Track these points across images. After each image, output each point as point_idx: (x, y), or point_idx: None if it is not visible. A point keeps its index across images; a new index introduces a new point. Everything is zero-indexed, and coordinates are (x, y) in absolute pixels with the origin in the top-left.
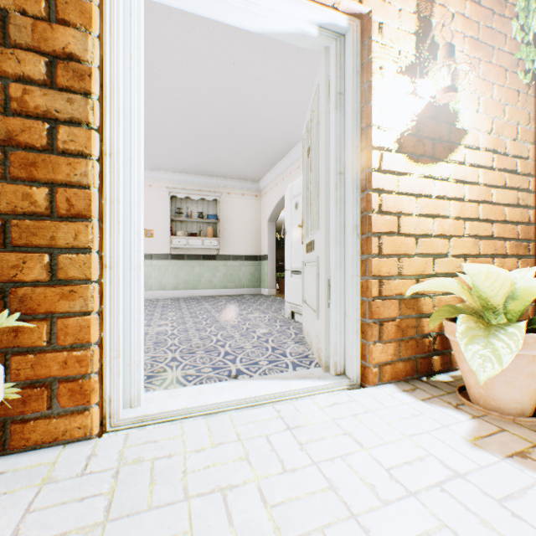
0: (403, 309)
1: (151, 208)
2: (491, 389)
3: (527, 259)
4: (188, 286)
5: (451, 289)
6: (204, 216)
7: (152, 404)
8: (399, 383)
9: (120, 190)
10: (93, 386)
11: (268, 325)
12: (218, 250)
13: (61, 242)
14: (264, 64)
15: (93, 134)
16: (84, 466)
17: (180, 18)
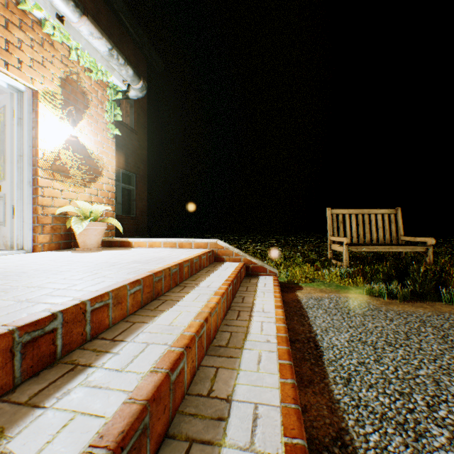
0: (56, 221)
1: None
2: (86, 242)
3: (114, 206)
4: None
5: (74, 210)
6: None
7: None
8: (53, 251)
9: None
10: None
11: None
12: None
13: None
14: None
15: None
16: None
17: None
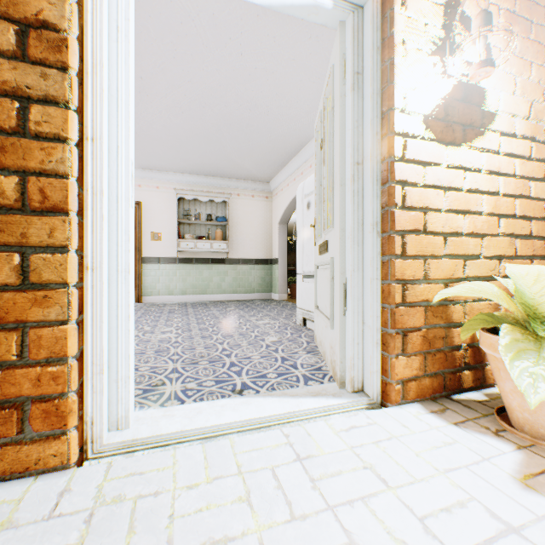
0: (429, 317)
1: (158, 210)
2: (540, 414)
3: None
4: (197, 290)
5: (489, 295)
6: (213, 218)
7: (143, 426)
8: (425, 402)
9: (103, 180)
10: (71, 407)
11: (278, 332)
12: (227, 254)
13: (33, 240)
14: (273, 53)
15: (71, 114)
16: (53, 505)
17: (183, 3)
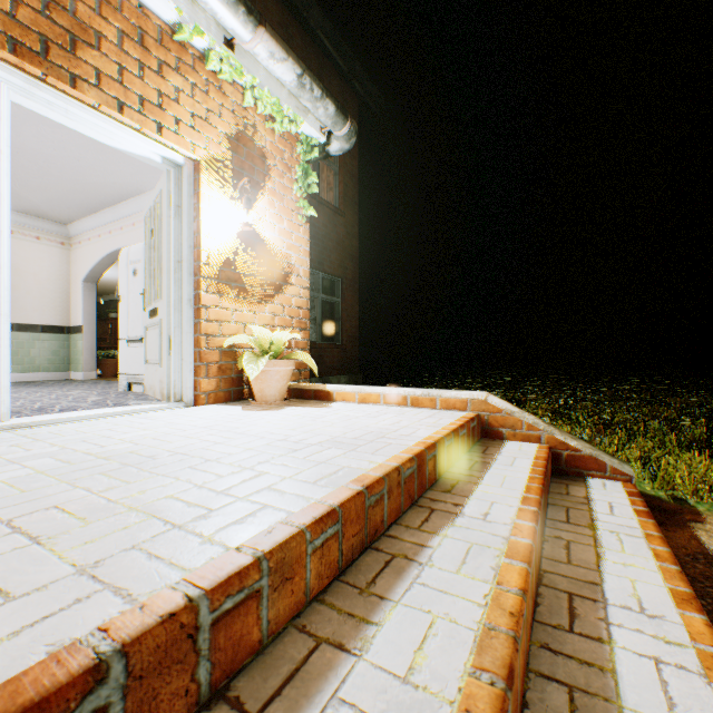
0: (224, 357)
1: None
2: (263, 391)
3: (307, 331)
4: None
5: (248, 341)
6: None
7: (22, 420)
8: (220, 403)
9: None
10: None
11: (101, 395)
12: None
13: None
14: None
15: None
16: None
17: None
